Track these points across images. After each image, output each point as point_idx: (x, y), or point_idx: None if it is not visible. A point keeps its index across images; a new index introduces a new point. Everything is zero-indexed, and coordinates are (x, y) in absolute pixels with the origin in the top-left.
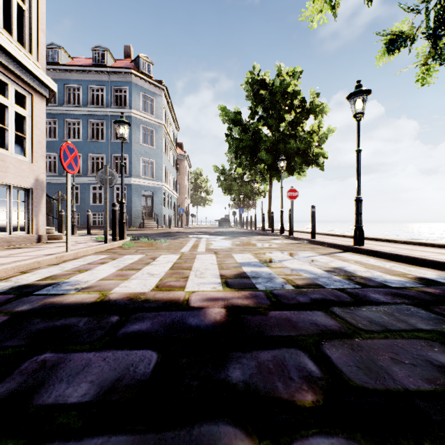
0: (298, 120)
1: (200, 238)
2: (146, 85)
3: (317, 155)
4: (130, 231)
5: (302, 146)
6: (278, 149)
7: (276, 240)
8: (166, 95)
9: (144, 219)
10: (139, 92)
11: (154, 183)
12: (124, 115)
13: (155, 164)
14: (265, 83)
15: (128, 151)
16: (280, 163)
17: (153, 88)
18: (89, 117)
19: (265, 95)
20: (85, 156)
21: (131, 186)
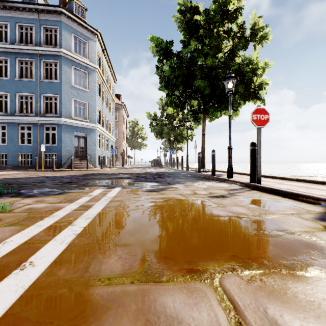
0: (237, 48)
1: (109, 190)
2: (78, 28)
3: (260, 85)
4: (53, 172)
5: (248, 70)
6: (216, 78)
7: (244, 195)
8: (100, 42)
9: (77, 159)
10: (70, 33)
11: (86, 124)
12: (54, 54)
13: (88, 106)
14: (199, 12)
15: (58, 91)
16: (228, 82)
17: (86, 32)
18: (17, 55)
19: (200, 21)
20: (13, 95)
21: (62, 126)
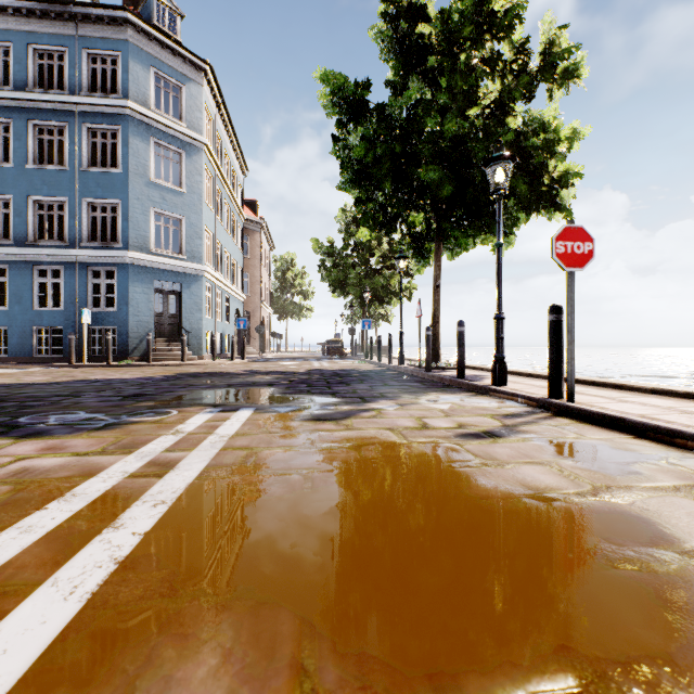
0: (512, 96)
1: (224, 417)
2: (164, 55)
3: (564, 178)
4: (108, 369)
5: (539, 143)
6: (467, 162)
7: (542, 431)
8: (212, 86)
9: (161, 341)
10: (147, 67)
11: (182, 264)
12: (110, 112)
13: (185, 225)
14: (427, 17)
15: (120, 193)
16: (496, 170)
17: (180, 64)
18: (30, 114)
19: (429, 37)
20: (22, 201)
21: (128, 269)
